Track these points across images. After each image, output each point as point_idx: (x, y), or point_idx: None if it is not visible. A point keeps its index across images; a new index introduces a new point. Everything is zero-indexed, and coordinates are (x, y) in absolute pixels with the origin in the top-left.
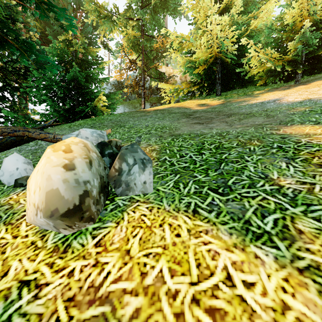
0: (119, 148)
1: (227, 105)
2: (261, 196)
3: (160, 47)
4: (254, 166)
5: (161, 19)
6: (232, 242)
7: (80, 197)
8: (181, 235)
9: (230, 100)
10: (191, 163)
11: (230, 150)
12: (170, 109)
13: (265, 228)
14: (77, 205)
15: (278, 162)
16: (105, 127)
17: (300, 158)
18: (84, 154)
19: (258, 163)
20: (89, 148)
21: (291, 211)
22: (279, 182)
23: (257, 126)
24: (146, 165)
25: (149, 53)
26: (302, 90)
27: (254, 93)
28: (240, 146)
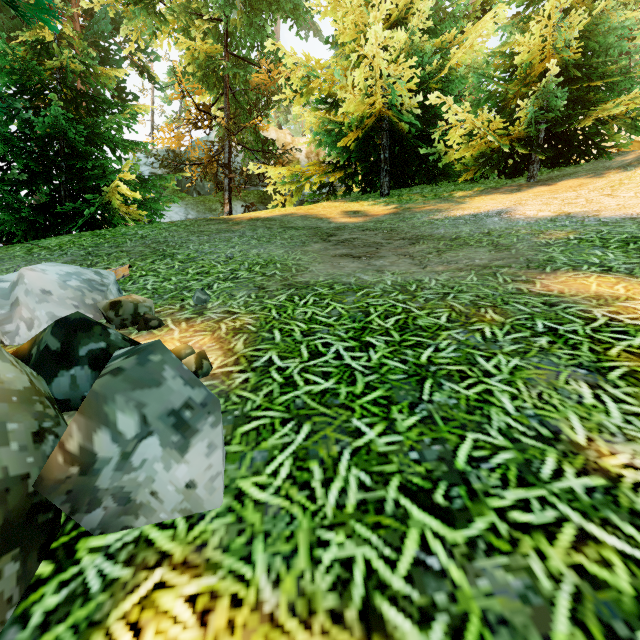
0: (144, 324)
1: (405, 218)
2: (570, 524)
3: (264, 85)
4: (512, 392)
5: (266, 27)
6: None
7: None
8: None
9: (410, 206)
10: (343, 380)
11: (437, 335)
12: (286, 220)
13: None
14: None
15: (569, 380)
16: (125, 255)
17: (616, 368)
18: None
19: (518, 384)
20: None
21: None
22: (601, 459)
23: (482, 269)
24: (195, 427)
25: (240, 96)
26: (545, 195)
27: (454, 195)
28: (457, 325)
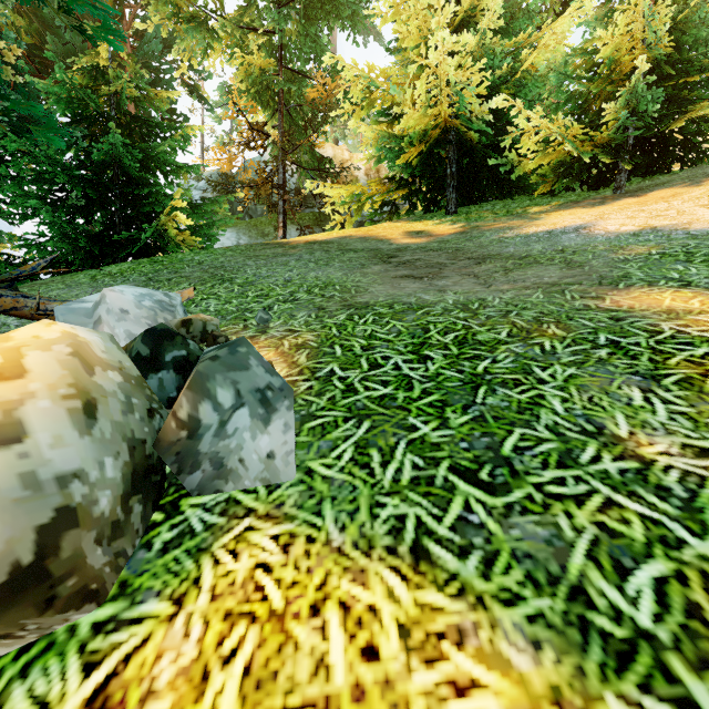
0: (213, 341)
1: (472, 237)
2: (599, 495)
3: (320, 99)
4: (563, 396)
5: (323, 36)
6: (546, 683)
7: (42, 536)
8: (380, 653)
9: (479, 225)
10: (400, 387)
11: (495, 349)
12: (345, 242)
13: (636, 617)
14: (28, 563)
15: (622, 386)
16: (185, 280)
17: (672, 375)
18: (67, 383)
19: (571, 389)
20: (92, 359)
21: (694, 549)
22: (639, 448)
23: (550, 287)
24: (275, 406)
25: (295, 112)
26: (632, 207)
27: (529, 211)
28: (517, 339)
